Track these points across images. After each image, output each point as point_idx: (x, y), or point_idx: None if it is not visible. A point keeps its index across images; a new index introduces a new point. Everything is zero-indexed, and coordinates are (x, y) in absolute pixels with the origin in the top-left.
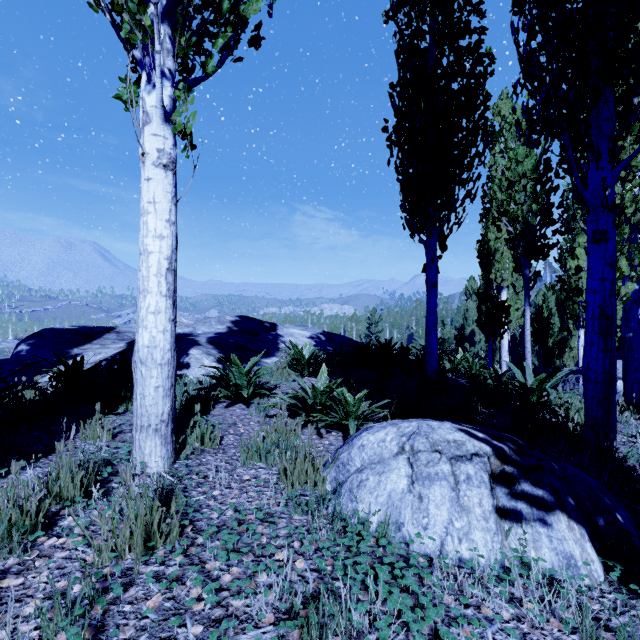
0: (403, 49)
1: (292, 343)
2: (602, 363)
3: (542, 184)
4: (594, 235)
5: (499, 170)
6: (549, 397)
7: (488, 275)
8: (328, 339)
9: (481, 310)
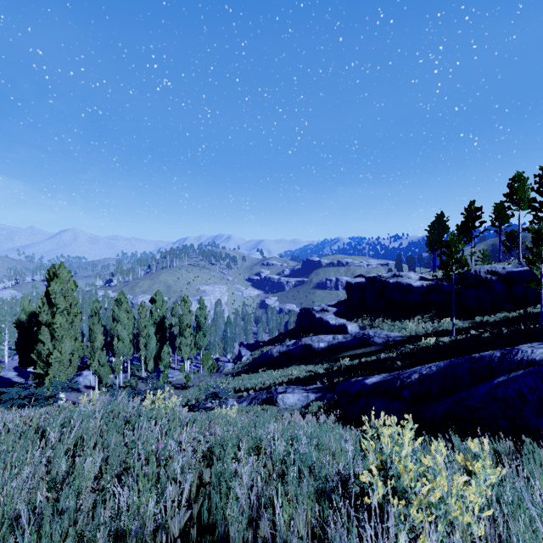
0: (19, 337)
1: None
2: None
3: None
4: None
5: None
6: None
7: None
8: None
9: None
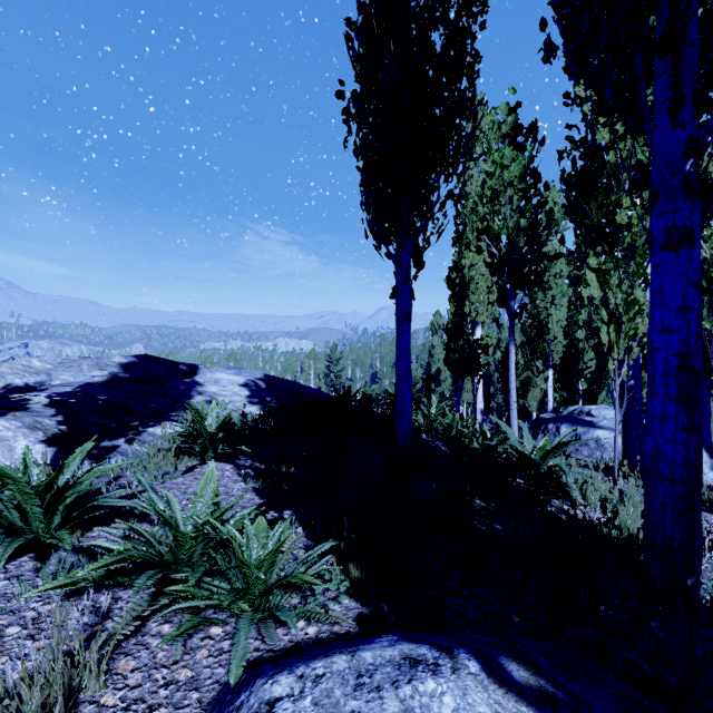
0: None
1: (192, 404)
2: (683, 449)
3: (527, 199)
4: (669, 236)
5: (474, 186)
6: (567, 480)
7: (462, 308)
8: (270, 386)
9: (450, 348)
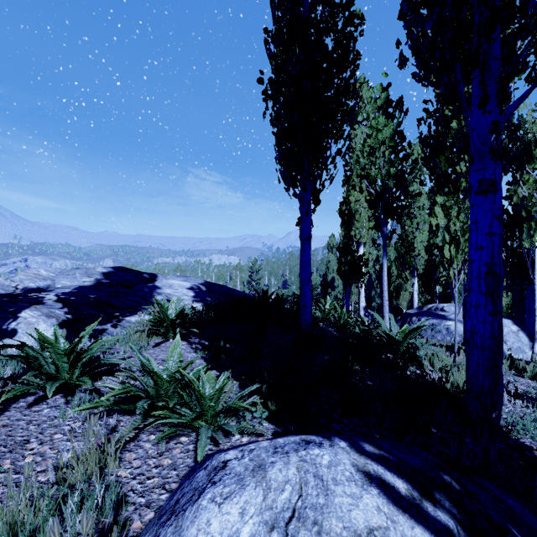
0: None
1: (157, 300)
2: (489, 327)
3: (396, 153)
4: (481, 185)
5: (358, 143)
6: (419, 352)
7: (349, 232)
8: (209, 289)
9: (341, 261)
